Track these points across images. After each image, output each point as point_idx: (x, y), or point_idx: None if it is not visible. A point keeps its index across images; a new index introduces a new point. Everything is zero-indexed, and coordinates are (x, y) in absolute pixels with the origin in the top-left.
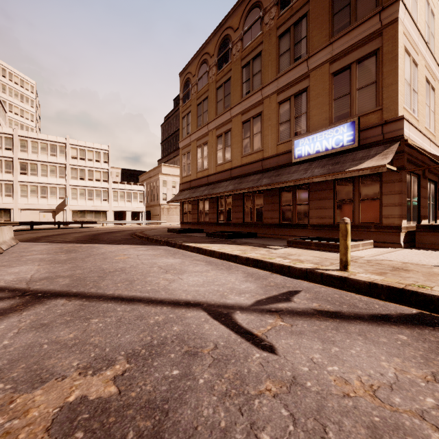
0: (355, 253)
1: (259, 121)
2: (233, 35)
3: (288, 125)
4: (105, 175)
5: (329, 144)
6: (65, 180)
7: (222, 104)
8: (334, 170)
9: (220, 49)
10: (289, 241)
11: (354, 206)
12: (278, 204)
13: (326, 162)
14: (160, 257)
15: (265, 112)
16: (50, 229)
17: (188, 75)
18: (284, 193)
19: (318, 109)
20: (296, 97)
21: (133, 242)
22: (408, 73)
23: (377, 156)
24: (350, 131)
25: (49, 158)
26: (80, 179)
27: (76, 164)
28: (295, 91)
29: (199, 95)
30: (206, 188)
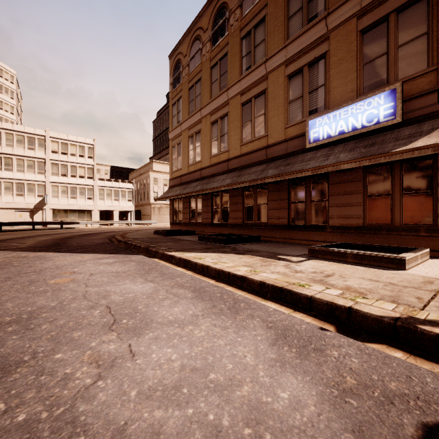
0: (421, 271)
1: (263, 101)
2: (231, 2)
3: (300, 102)
4: (90, 171)
5: (358, 121)
6: (44, 176)
7: (217, 85)
8: (370, 153)
9: (215, 21)
10: (312, 250)
11: (394, 201)
12: (286, 201)
13: (355, 145)
14: (124, 279)
15: (270, 89)
16: (23, 230)
17: (178, 56)
18: (294, 187)
19: (341, 78)
20: (311, 67)
21: (103, 249)
22: None
23: (436, 131)
24: (390, 102)
25: (26, 152)
26: (62, 175)
27: (57, 159)
28: (309, 59)
29: (191, 77)
30: (198, 183)
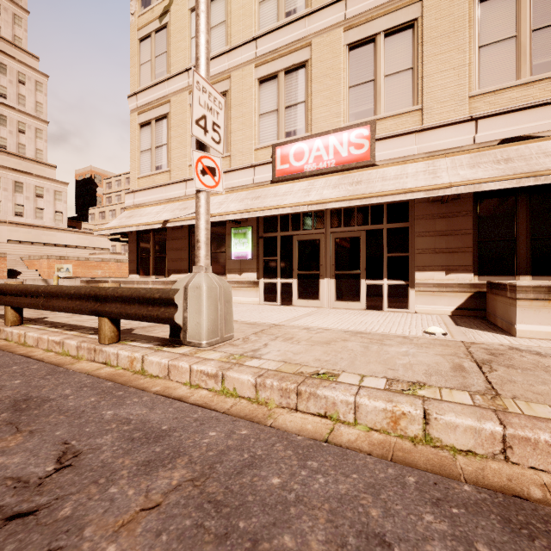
0: None
1: None
2: None
3: None
4: None
5: None
6: None
7: None
8: None
9: None
10: None
11: None
12: None
13: None
14: None
15: None
16: None
17: None
18: None
19: None
20: None
21: None
22: (147, 141)
23: None
24: None
25: None
26: None
27: None
28: None
29: None
30: None
